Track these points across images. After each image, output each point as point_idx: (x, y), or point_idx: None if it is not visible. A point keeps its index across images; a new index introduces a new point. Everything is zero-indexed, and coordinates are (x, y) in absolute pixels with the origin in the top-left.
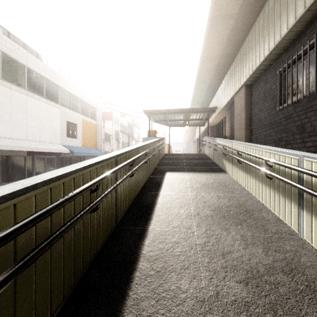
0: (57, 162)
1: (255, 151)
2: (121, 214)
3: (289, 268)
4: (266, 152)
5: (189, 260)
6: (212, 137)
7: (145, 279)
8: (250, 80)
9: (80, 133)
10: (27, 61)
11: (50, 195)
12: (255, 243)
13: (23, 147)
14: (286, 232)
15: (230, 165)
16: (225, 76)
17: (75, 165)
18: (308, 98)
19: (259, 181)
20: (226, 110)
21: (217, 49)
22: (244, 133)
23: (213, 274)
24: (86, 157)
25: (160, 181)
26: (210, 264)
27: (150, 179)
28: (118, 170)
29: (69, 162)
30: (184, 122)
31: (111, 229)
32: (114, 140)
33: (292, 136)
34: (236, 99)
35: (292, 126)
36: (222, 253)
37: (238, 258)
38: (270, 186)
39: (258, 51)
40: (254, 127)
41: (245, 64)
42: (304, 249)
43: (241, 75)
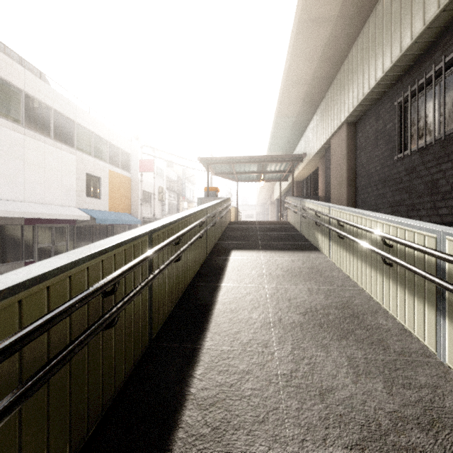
0: (71, 234)
1: (366, 222)
2: (160, 322)
3: (428, 418)
4: (382, 224)
5: (266, 405)
6: (299, 199)
7: (193, 443)
8: (355, 115)
9: (107, 191)
10: (26, 84)
11: (20, 313)
12: (371, 372)
13: (17, 212)
14: (417, 351)
15: (326, 241)
16: (318, 108)
17: (75, 252)
18: (443, 143)
19: (371, 267)
20: (319, 158)
21: (306, 70)
22: (345, 193)
23: (306, 432)
24: (116, 226)
25: (222, 264)
26: (301, 413)
27: (208, 262)
28: (153, 255)
29: (90, 233)
30: (258, 175)
31: (141, 349)
32: (157, 201)
33: (418, 198)
34: (333, 142)
35: (418, 184)
36: (319, 392)
37: (345, 401)
38: (389, 277)
39: (367, 73)
40: (360, 183)
41: (347, 91)
42: (449, 383)
43: (341, 107)
